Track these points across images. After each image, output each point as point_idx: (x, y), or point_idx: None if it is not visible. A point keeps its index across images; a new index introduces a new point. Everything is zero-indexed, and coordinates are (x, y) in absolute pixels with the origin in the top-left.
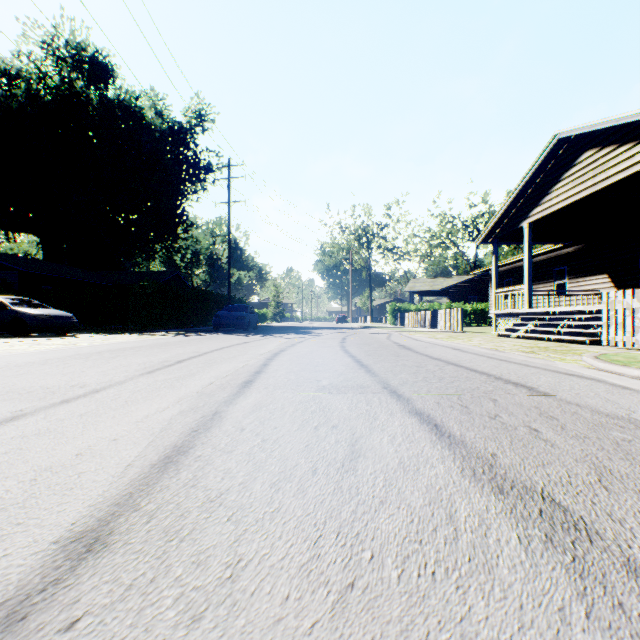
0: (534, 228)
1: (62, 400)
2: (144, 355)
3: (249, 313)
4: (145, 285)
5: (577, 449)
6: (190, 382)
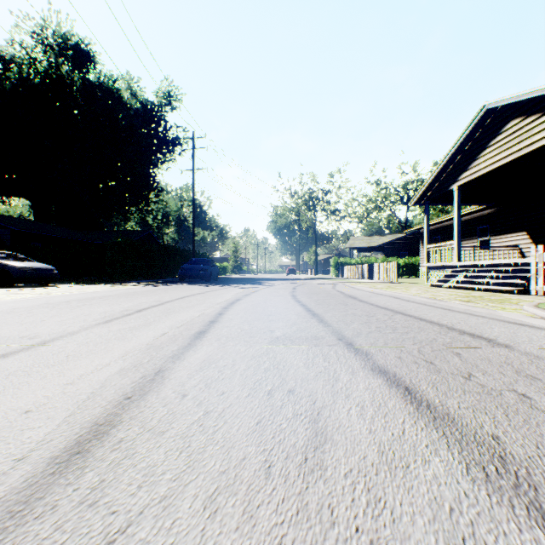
0: (462, 191)
1: (0, 354)
2: (108, 304)
3: (210, 266)
4: (119, 241)
5: None
6: (143, 333)
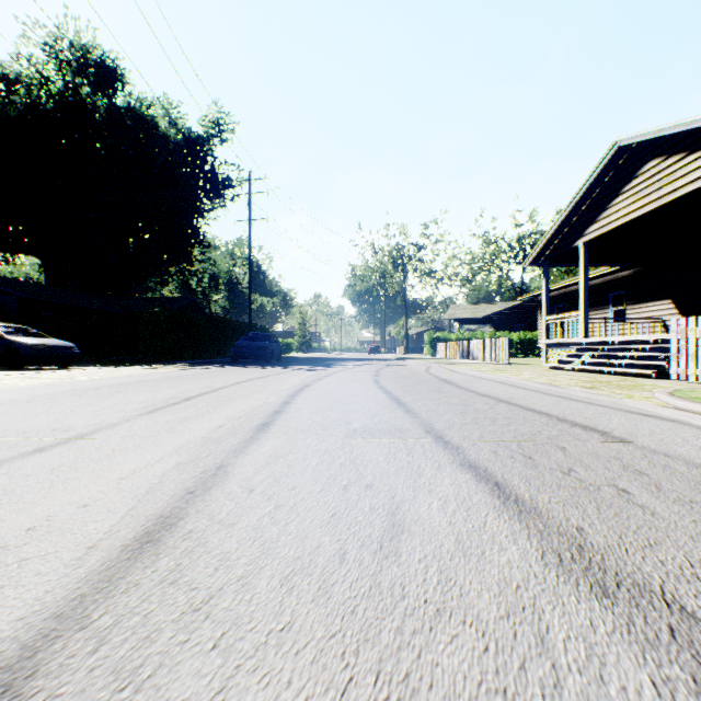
0: (590, 248)
1: (36, 448)
2: (148, 391)
3: (272, 343)
4: (156, 312)
5: (688, 520)
6: (196, 425)
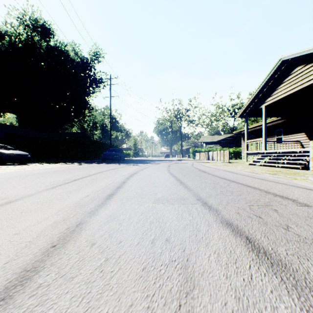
0: (267, 108)
1: None
2: (57, 176)
3: (120, 153)
4: (67, 138)
5: None
6: (74, 195)
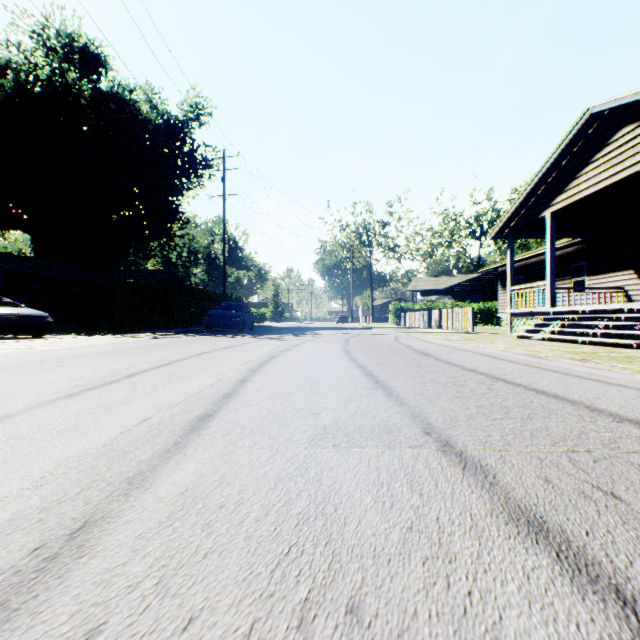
0: (556, 219)
1: None
2: (95, 364)
3: (244, 312)
4: (132, 282)
5: None
6: (112, 418)
